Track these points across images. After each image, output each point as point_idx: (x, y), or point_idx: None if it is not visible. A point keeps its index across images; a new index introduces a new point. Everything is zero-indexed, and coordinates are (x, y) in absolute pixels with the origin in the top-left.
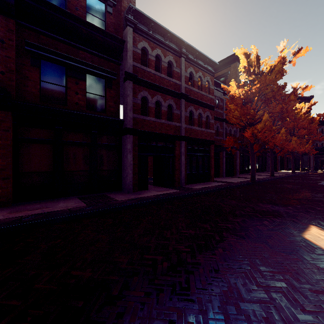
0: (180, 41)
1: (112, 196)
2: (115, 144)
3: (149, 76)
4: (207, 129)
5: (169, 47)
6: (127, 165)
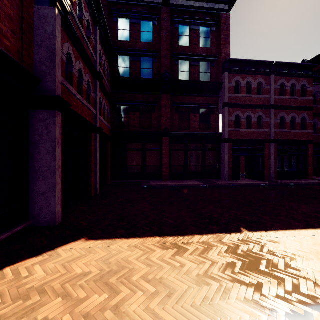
0: (270, 63)
1: (215, 181)
2: (216, 149)
3: (240, 99)
4: (302, 130)
5: (259, 72)
6: (224, 163)
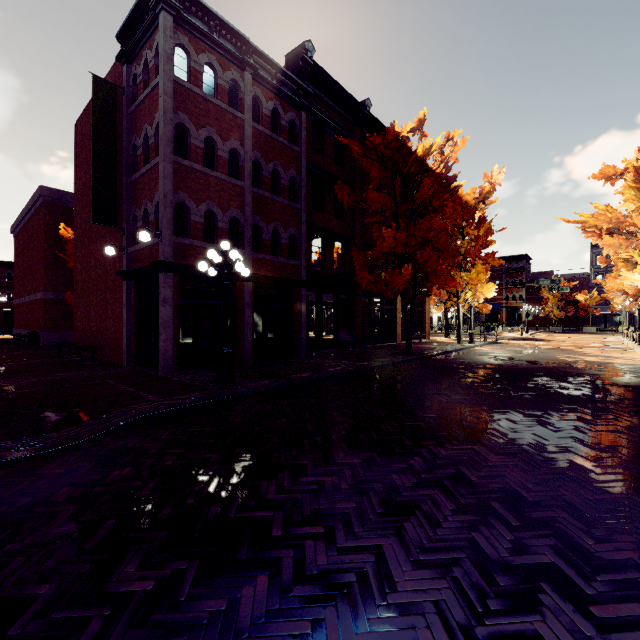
0: None
1: None
2: None
3: None
4: None
5: None
6: None
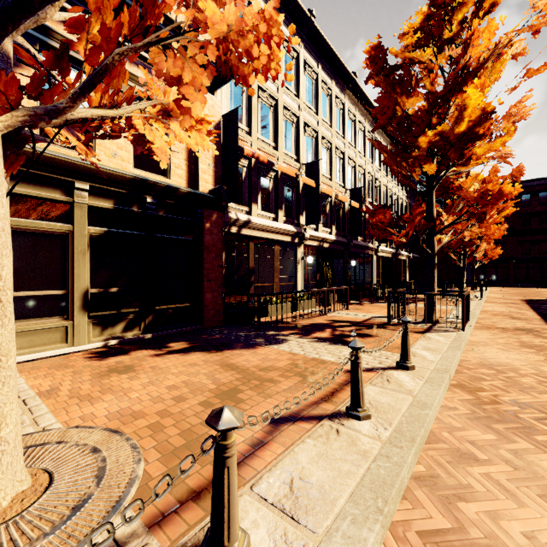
0: None
1: None
2: None
3: None
4: None
5: None
6: None
